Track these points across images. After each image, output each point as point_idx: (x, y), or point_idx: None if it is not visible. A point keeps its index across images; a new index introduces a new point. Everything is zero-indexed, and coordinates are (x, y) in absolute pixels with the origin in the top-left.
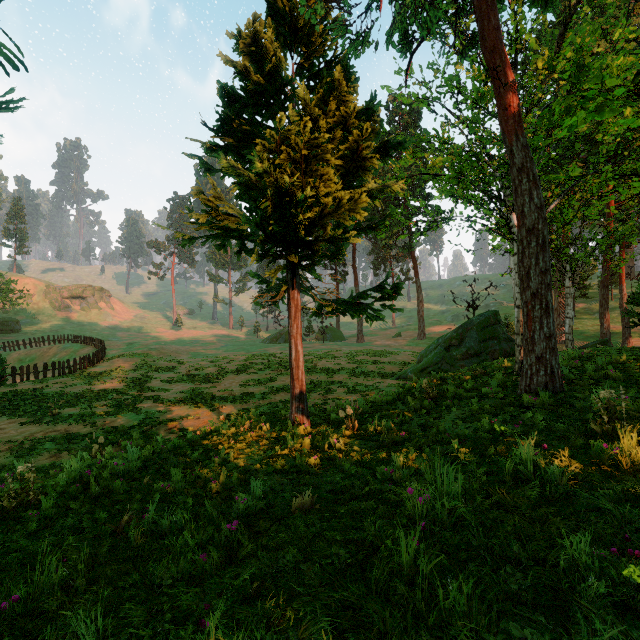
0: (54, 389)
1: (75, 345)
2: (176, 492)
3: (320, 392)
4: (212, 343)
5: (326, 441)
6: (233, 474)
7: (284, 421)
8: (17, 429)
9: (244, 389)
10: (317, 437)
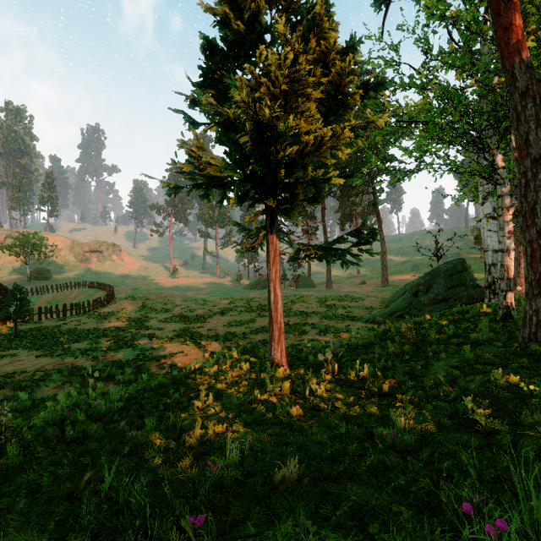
0: (70, 326)
1: (91, 290)
2: (148, 443)
3: (295, 333)
4: (202, 289)
5: (306, 386)
6: (208, 426)
7: (263, 361)
8: (32, 361)
9: (227, 329)
10: (297, 382)
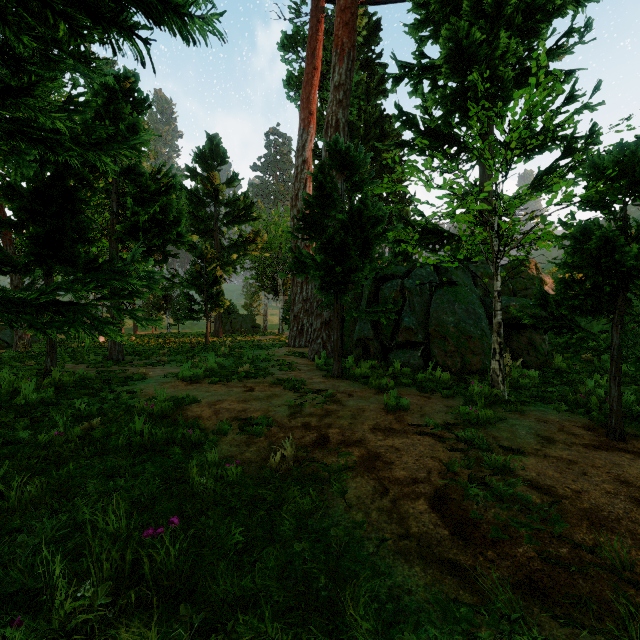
0: None
1: None
2: None
3: None
4: None
5: None
6: None
7: None
8: None
9: None
10: None
